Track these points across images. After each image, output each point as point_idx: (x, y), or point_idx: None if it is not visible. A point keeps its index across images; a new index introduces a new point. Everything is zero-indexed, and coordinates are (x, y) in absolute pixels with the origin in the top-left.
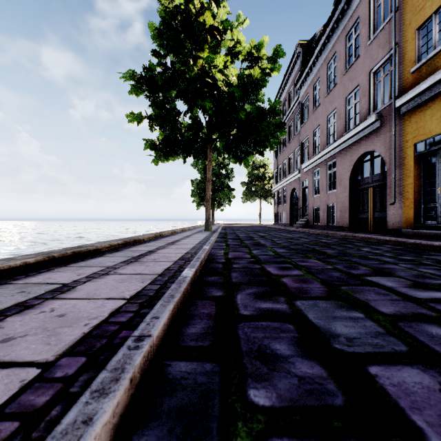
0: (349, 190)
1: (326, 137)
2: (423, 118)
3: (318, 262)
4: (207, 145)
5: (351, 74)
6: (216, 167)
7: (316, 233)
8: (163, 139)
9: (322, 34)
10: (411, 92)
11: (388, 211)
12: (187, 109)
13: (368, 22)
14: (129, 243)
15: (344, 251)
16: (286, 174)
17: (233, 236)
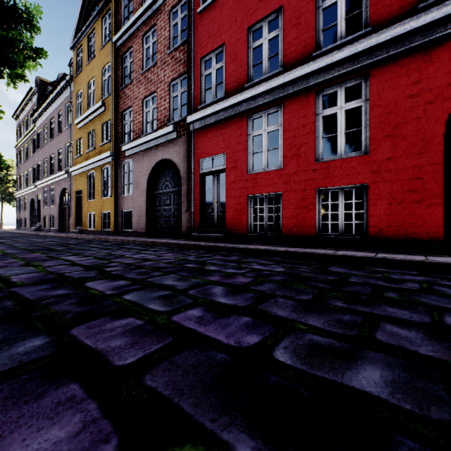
0: (59, 207)
1: (51, 169)
2: (78, 181)
3: None
4: None
5: (60, 139)
6: None
7: (34, 233)
8: None
9: (46, 99)
10: (73, 168)
11: (70, 221)
12: None
13: (65, 117)
14: None
15: (16, 238)
16: (28, 185)
17: None
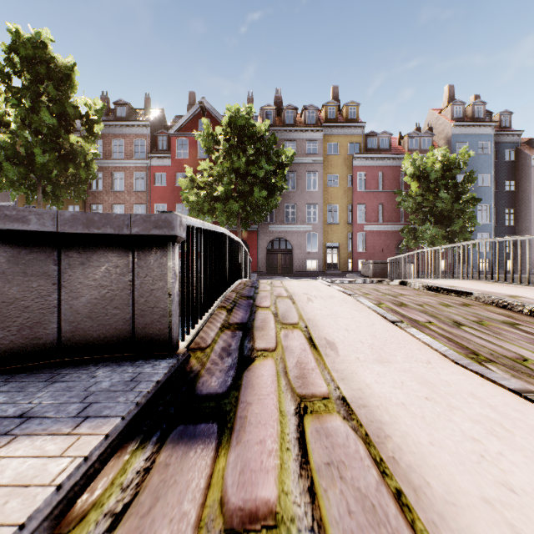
0: None
1: None
2: None
3: None
4: None
5: None
6: None
7: None
8: None
9: None
10: None
11: None
12: None
13: None
14: None
15: None
16: None
17: None
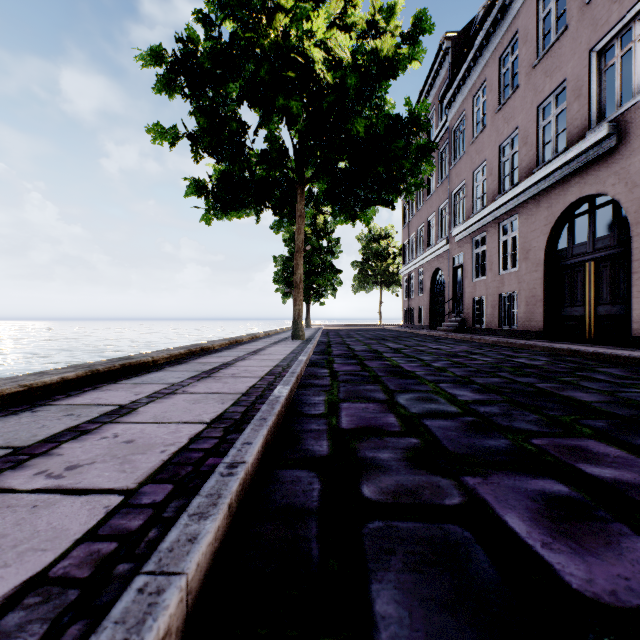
0: (544, 267)
1: (499, 180)
2: None
3: (633, 457)
4: (296, 189)
5: (550, 63)
6: (313, 235)
7: (487, 342)
8: (219, 178)
9: (493, 3)
10: None
11: (633, 304)
12: (260, 119)
13: None
14: (108, 374)
15: (619, 396)
16: (425, 247)
17: (343, 348)
